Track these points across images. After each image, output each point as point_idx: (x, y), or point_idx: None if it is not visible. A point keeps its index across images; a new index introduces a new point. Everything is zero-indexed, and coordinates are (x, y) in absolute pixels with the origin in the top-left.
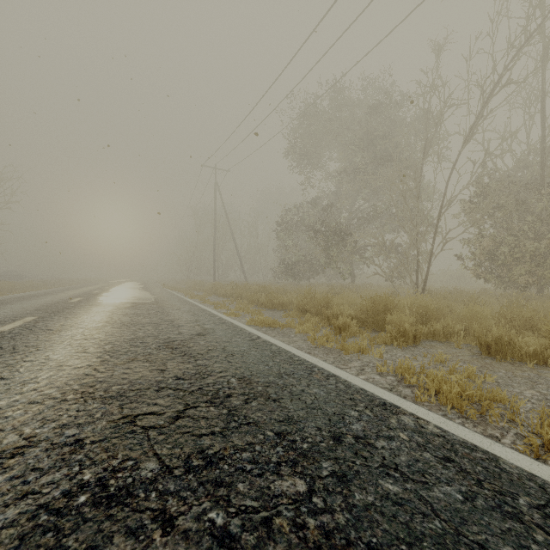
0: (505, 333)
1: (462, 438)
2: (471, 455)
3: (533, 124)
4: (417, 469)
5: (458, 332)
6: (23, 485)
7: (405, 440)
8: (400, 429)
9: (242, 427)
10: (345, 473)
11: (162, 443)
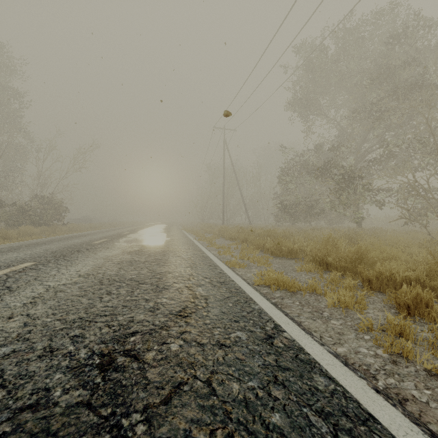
0: None
1: None
2: None
3: None
4: None
5: None
6: None
7: None
8: None
9: None
10: None
11: None
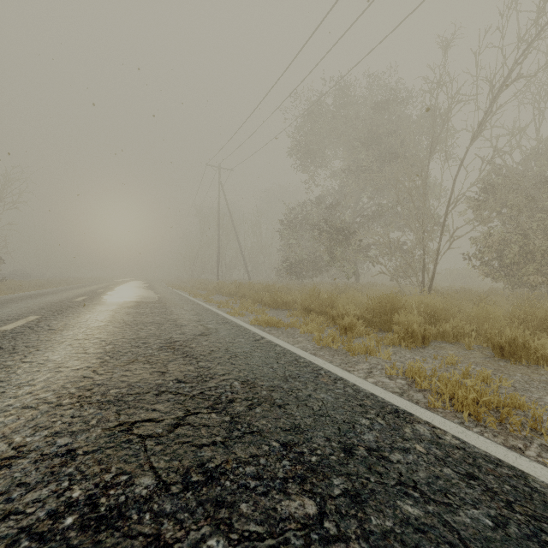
0: (520, 335)
1: (484, 451)
2: (496, 471)
3: (542, 119)
4: (438, 488)
5: (468, 332)
6: (6, 503)
7: (422, 453)
8: (415, 440)
9: (246, 437)
10: (359, 491)
11: (160, 455)
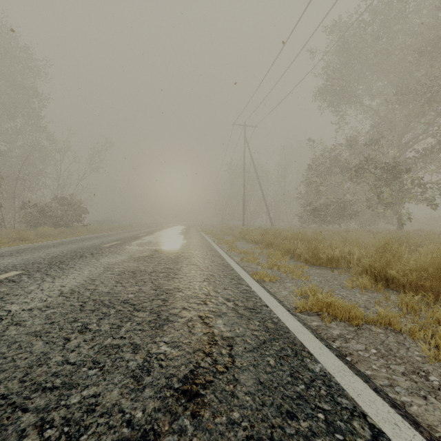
0: None
1: None
2: None
3: None
4: None
5: None
6: None
7: None
8: None
9: None
10: None
11: None
